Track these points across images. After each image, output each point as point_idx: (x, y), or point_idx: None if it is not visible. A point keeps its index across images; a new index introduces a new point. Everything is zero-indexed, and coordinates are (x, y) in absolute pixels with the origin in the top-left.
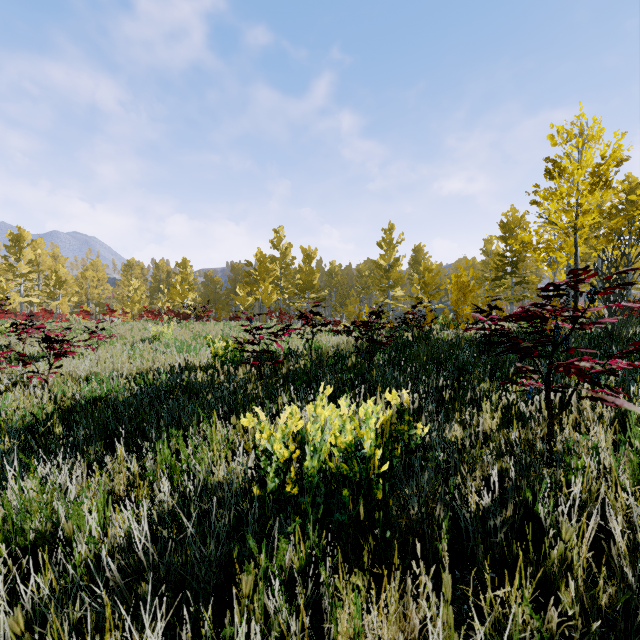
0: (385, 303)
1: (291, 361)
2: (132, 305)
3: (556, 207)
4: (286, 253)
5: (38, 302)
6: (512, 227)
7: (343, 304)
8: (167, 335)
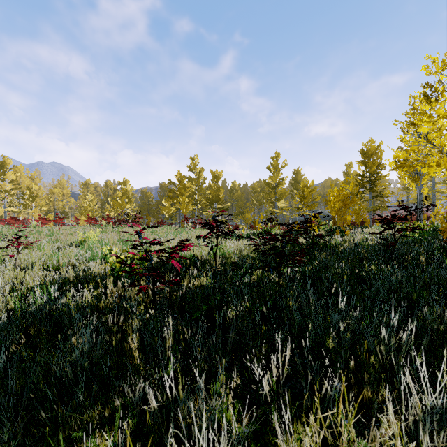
0: (272, 212)
1: (196, 268)
2: (86, 213)
3: (431, 128)
4: (199, 175)
5: (16, 211)
6: (370, 154)
7: (241, 212)
8: (92, 240)
